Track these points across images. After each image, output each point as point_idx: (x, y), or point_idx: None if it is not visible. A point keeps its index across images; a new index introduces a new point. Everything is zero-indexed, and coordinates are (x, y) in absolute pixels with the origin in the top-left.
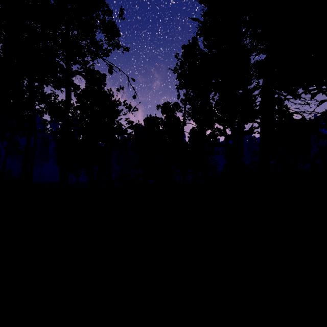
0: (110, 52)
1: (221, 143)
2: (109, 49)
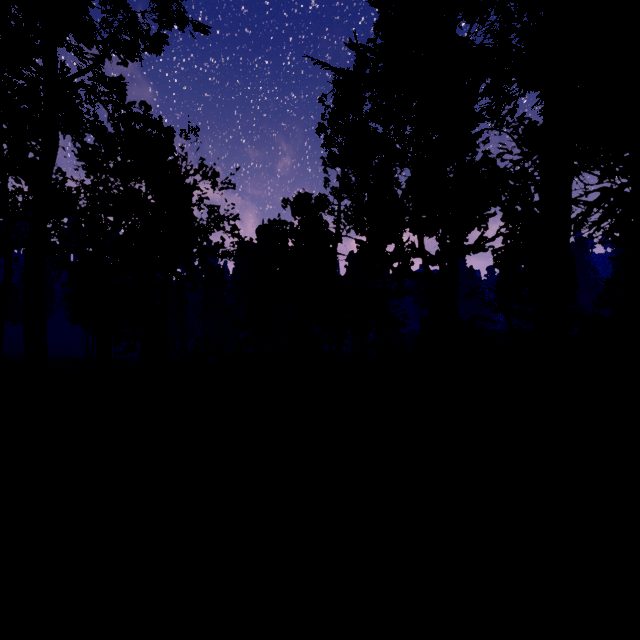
0: (166, 42)
1: (417, 273)
2: (163, 34)
